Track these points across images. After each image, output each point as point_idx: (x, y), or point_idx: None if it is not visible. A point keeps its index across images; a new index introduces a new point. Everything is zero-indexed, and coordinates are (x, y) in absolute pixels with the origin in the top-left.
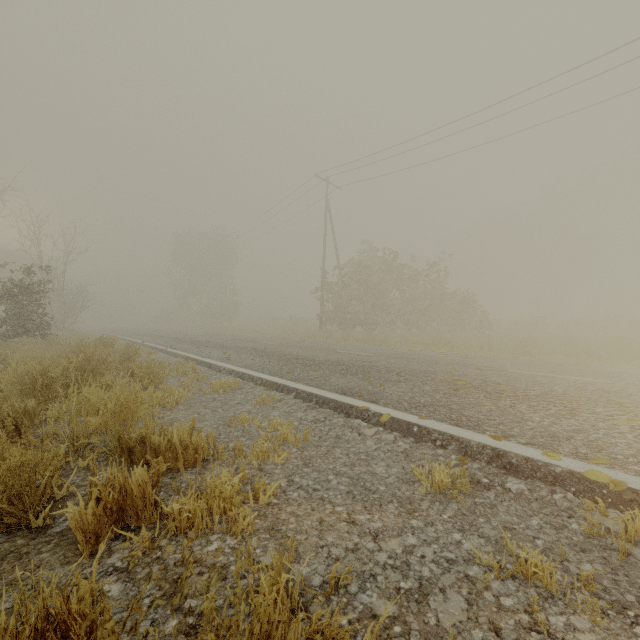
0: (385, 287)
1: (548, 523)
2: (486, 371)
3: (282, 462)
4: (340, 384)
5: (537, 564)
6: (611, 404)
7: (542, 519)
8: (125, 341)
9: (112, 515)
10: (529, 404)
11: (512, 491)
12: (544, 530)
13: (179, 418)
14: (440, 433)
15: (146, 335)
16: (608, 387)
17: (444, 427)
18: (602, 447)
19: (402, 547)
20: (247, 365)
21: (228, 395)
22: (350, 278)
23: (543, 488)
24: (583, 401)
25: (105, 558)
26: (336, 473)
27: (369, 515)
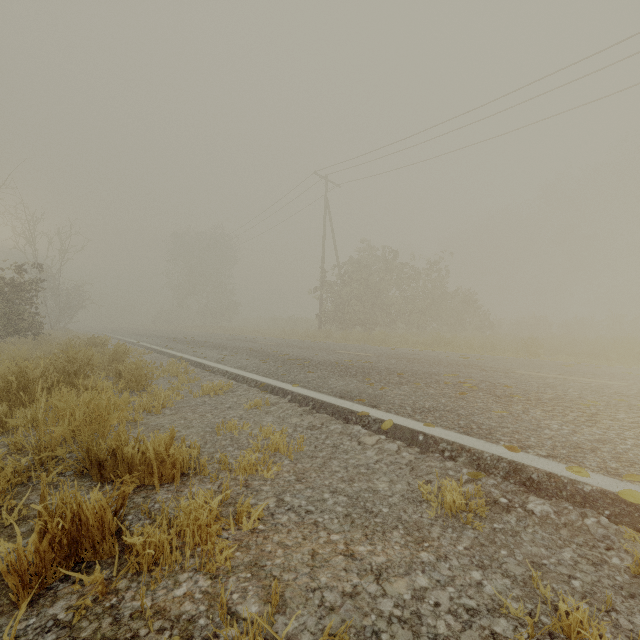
0: (385, 286)
1: (583, 557)
2: (493, 372)
3: (272, 477)
4: (338, 386)
5: (583, 621)
6: (633, 409)
7: (575, 551)
8: (120, 341)
9: (61, 550)
10: (544, 409)
11: (535, 514)
12: (580, 566)
13: (164, 424)
14: (448, 443)
15: (142, 335)
16: (626, 390)
17: (453, 436)
18: (634, 460)
19: (411, 591)
20: (242, 366)
21: (219, 398)
22: (350, 277)
23: (572, 511)
24: (602, 406)
25: (47, 607)
26: (332, 490)
27: (370, 546)
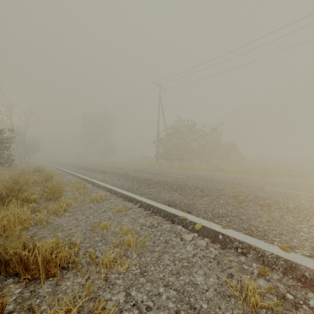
0: (189, 140)
1: None
2: (253, 189)
3: (124, 271)
4: (167, 198)
5: None
6: None
7: None
8: (55, 168)
9: None
10: (293, 215)
11: None
12: None
13: (62, 224)
14: (240, 242)
15: (66, 165)
16: None
17: (241, 236)
18: None
19: None
20: (114, 184)
21: (99, 204)
22: (171, 136)
23: None
24: None
25: None
26: (165, 284)
27: None
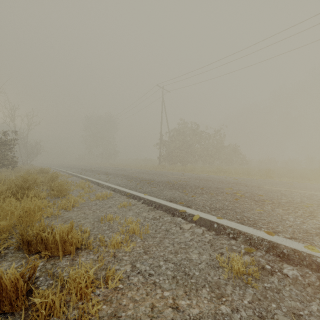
0: (192, 142)
1: None
2: (251, 187)
3: (129, 250)
4: (169, 195)
5: None
6: None
7: (319, 305)
8: (57, 170)
9: None
10: (283, 208)
11: (289, 276)
12: None
13: (72, 217)
14: (232, 229)
15: (69, 167)
16: None
17: (234, 225)
18: None
19: None
20: (118, 183)
21: (104, 201)
22: (174, 138)
23: (311, 275)
24: (315, 207)
25: None
26: (165, 259)
27: (189, 300)
